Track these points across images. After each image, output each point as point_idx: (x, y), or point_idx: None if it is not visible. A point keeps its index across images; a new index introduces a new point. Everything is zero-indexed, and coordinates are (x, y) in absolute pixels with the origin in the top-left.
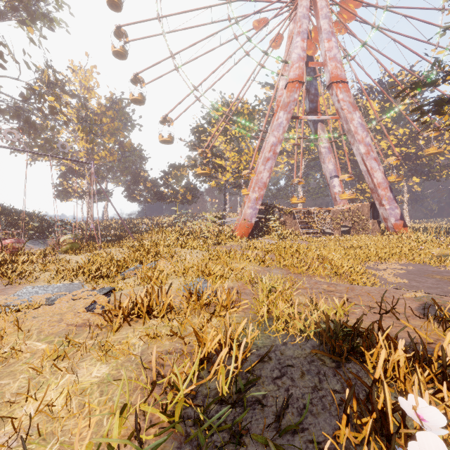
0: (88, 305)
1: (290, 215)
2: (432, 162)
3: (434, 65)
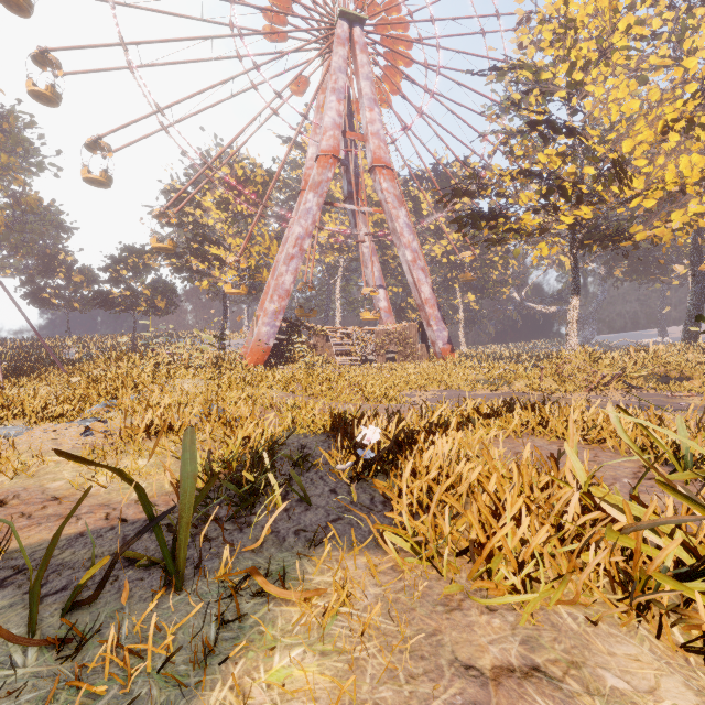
0: (83, 432)
1: (322, 336)
2: (486, 276)
3: (470, 176)
